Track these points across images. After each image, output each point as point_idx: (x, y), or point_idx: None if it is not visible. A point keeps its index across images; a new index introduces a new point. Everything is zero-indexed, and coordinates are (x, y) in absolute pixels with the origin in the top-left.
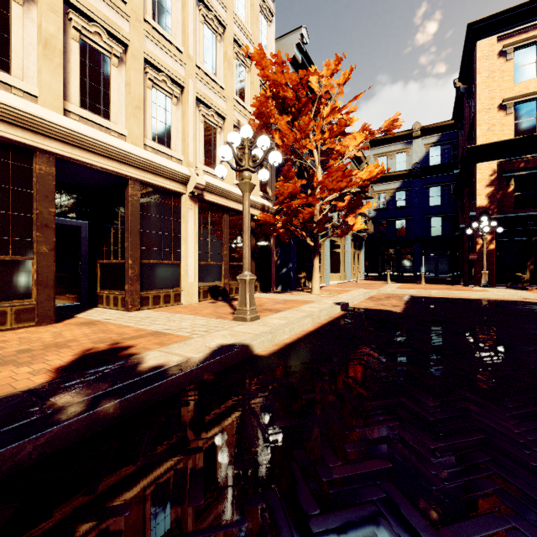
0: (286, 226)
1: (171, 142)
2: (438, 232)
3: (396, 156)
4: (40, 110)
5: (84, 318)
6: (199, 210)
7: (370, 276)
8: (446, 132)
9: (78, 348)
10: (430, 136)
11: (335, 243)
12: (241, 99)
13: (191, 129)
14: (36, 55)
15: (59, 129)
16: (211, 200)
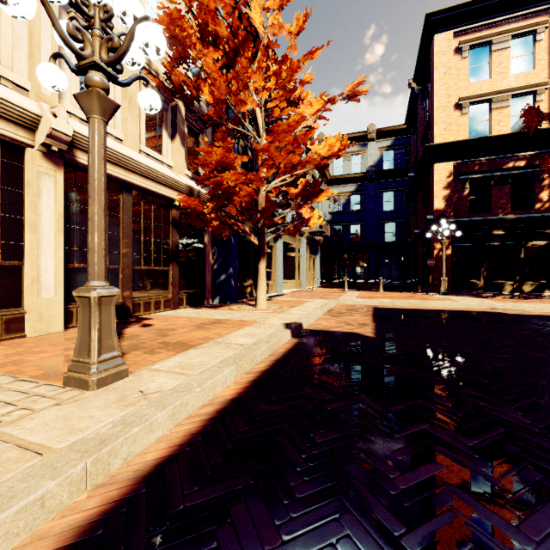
0: (221, 218)
1: None
2: (391, 238)
3: (351, 158)
4: None
5: None
6: (69, 180)
7: (326, 283)
8: (399, 136)
9: None
10: (384, 139)
11: (289, 246)
12: None
13: (48, 41)
14: None
15: None
16: None
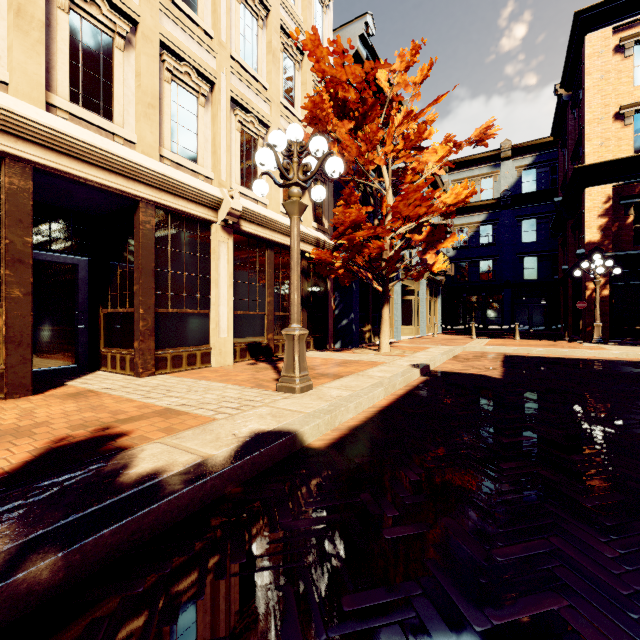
0: (347, 266)
1: (197, 154)
2: (533, 275)
3: (481, 182)
4: (10, 100)
5: (76, 386)
6: (234, 244)
7: (448, 329)
8: (543, 151)
9: (46, 437)
10: (523, 157)
11: (406, 289)
12: (289, 103)
13: (224, 138)
14: (6, 27)
15: (37, 128)
16: (251, 232)
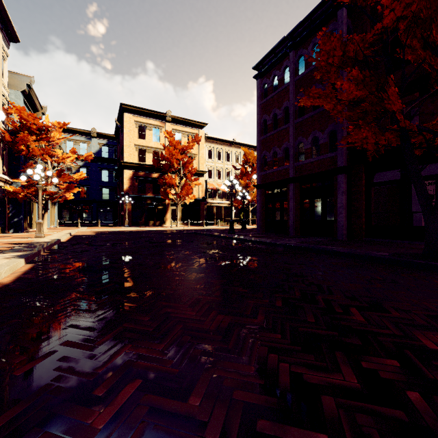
0: (26, 195)
1: None
2: (107, 197)
3: (80, 144)
4: None
5: None
6: None
7: (60, 224)
8: (111, 140)
9: None
10: (102, 139)
11: None
12: None
13: None
14: None
15: None
16: None
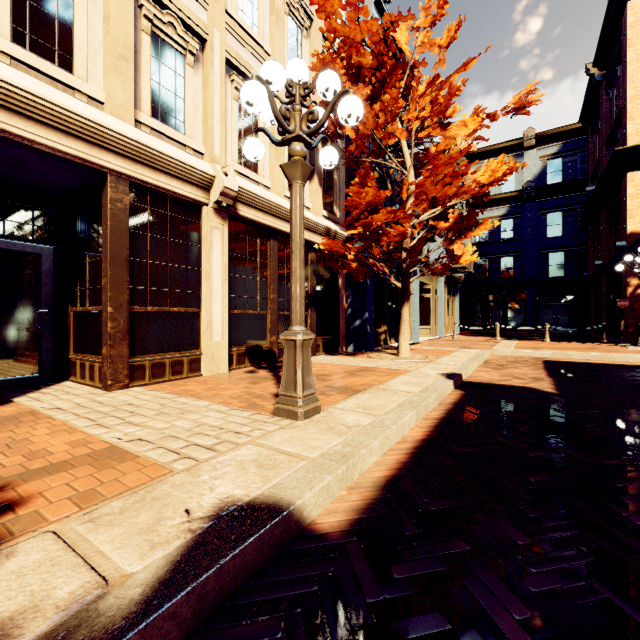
0: (361, 259)
1: (185, 123)
2: (559, 272)
3: None
4: None
5: (23, 404)
6: (231, 231)
7: (466, 330)
8: (571, 139)
9: None
10: (548, 145)
11: (423, 287)
12: None
13: (217, 106)
14: None
15: None
16: (250, 218)
